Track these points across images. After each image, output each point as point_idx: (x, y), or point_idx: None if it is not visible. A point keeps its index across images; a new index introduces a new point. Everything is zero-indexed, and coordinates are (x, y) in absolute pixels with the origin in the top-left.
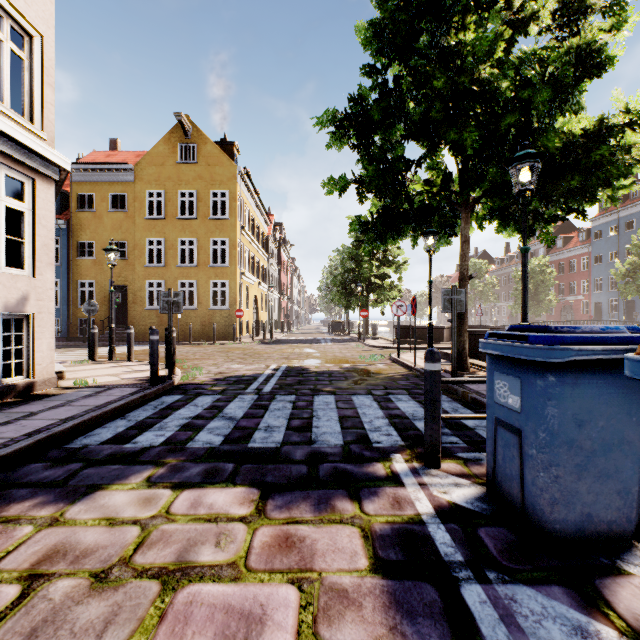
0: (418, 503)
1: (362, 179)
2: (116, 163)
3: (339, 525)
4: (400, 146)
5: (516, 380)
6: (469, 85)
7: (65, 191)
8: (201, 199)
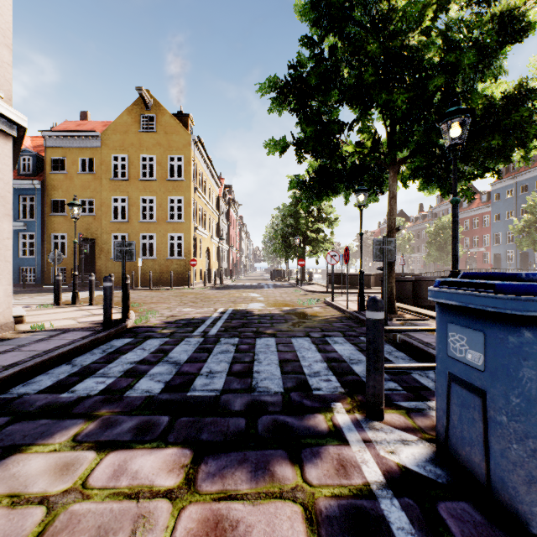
0: (365, 467)
1: (300, 141)
2: (85, 131)
3: (278, 501)
4: (335, 108)
5: (478, 334)
6: (400, 50)
7: (40, 155)
8: (160, 163)
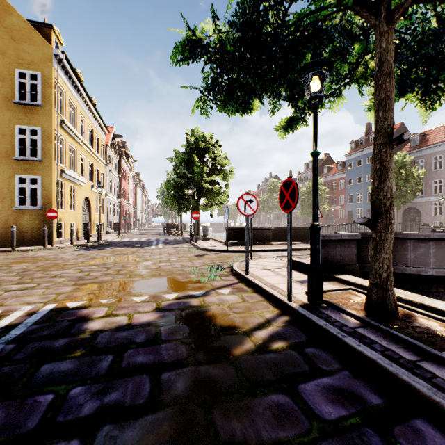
0: None
1: None
2: None
3: None
4: None
5: None
6: None
7: None
8: (3, 78)
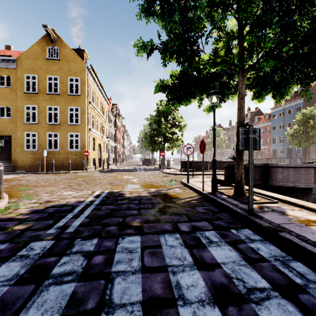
0: None
1: (165, 44)
2: (3, 55)
3: None
4: (201, 2)
5: None
6: None
7: None
8: (62, 82)
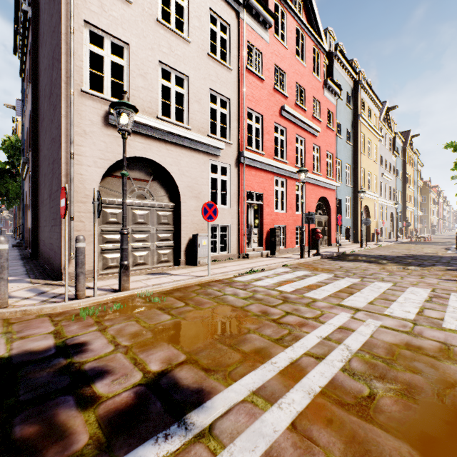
0: None
1: None
2: None
3: None
4: None
5: None
6: None
7: None
8: None
